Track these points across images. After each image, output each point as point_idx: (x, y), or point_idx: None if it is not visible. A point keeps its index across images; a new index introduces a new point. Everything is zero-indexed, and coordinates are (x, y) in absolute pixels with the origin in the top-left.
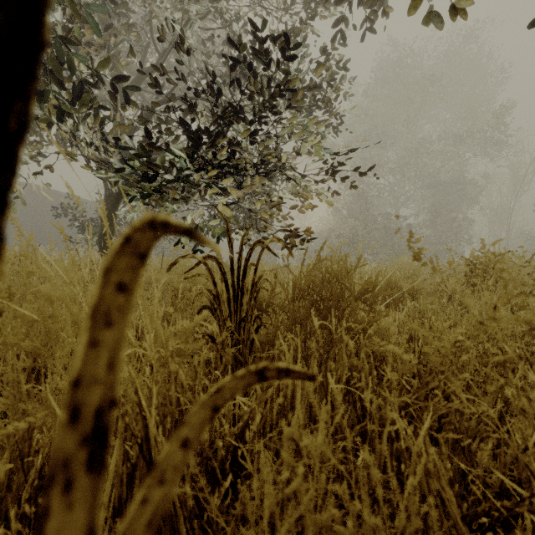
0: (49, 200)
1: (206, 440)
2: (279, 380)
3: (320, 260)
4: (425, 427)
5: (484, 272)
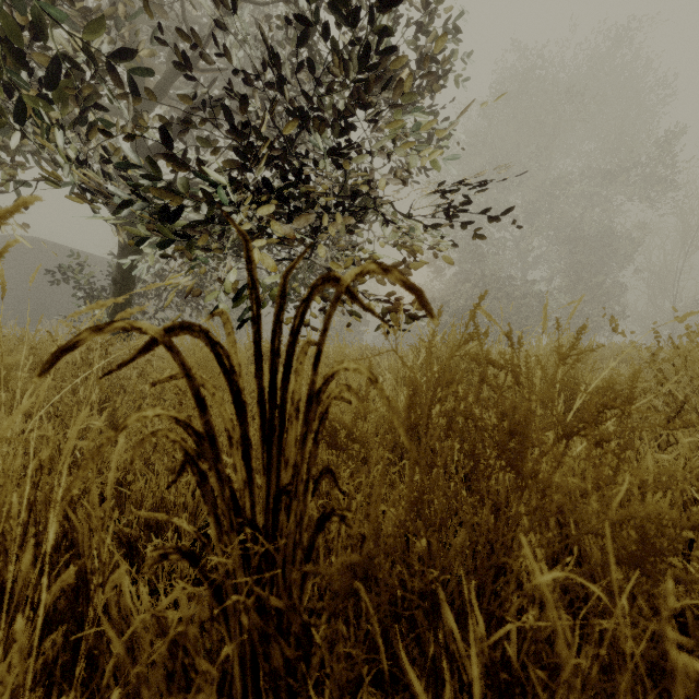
0: (57, 259)
1: None
2: None
3: (478, 336)
4: None
5: None
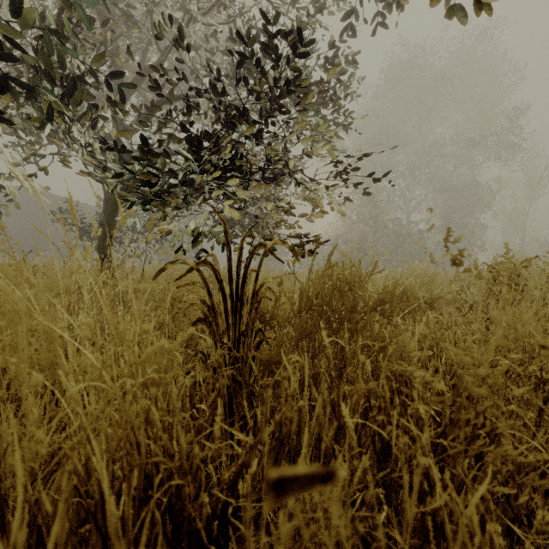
0: (49, 205)
1: (189, 493)
2: (282, 414)
3: (330, 266)
4: (480, 494)
5: (508, 280)
